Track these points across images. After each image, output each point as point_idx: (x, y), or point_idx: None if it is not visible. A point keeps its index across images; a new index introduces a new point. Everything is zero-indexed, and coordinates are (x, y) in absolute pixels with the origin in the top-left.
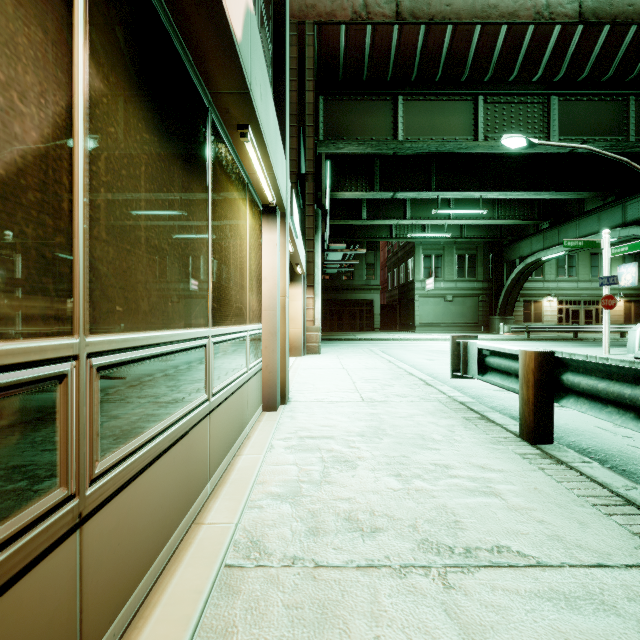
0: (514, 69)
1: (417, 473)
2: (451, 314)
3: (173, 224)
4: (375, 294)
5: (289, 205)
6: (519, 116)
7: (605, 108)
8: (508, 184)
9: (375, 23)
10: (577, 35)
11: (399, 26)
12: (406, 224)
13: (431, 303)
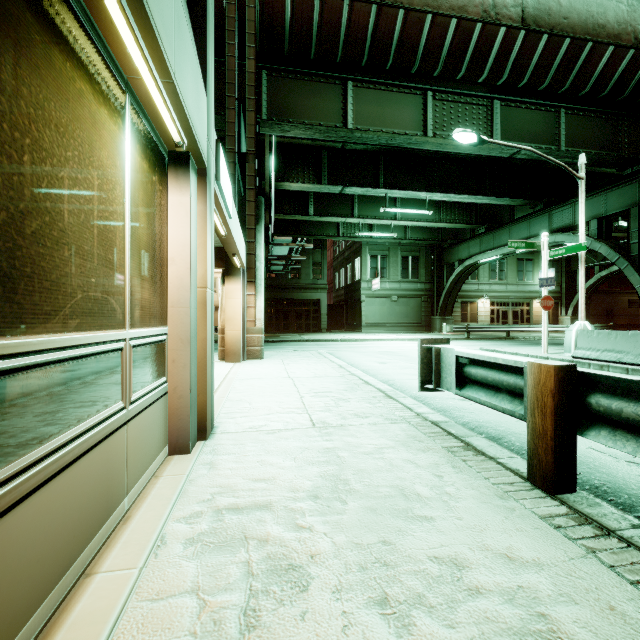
0: (462, 67)
1: (414, 589)
2: (396, 314)
3: None
4: (322, 293)
5: (214, 165)
6: (465, 116)
7: (540, 117)
8: (451, 187)
9: None
10: (519, 40)
11: (350, 2)
12: (353, 223)
13: (377, 303)
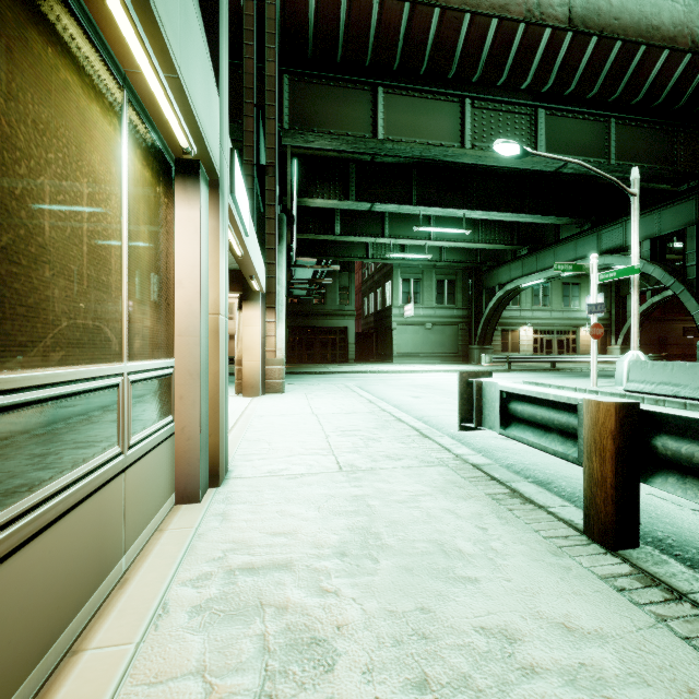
0: (503, 72)
1: (458, 668)
2: (430, 343)
3: None
4: (350, 321)
5: (228, 176)
6: (507, 126)
7: (589, 128)
8: (491, 204)
9: None
10: (566, 43)
11: None
12: (384, 243)
13: (410, 331)
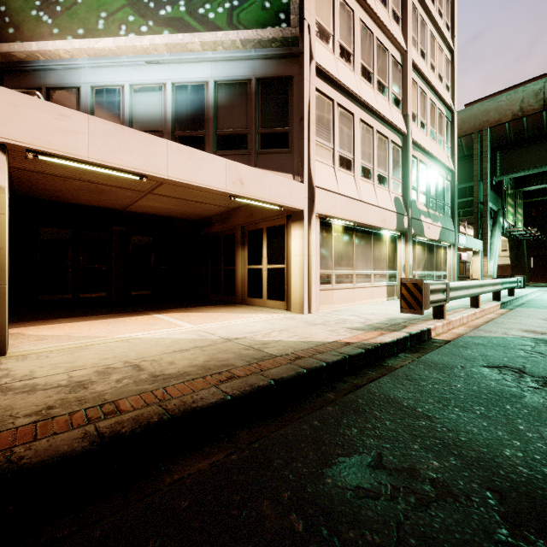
0: None
1: None
2: None
3: (430, 261)
4: None
5: (457, 240)
6: None
7: None
8: None
9: (528, 115)
10: None
11: (546, 111)
12: None
13: None
